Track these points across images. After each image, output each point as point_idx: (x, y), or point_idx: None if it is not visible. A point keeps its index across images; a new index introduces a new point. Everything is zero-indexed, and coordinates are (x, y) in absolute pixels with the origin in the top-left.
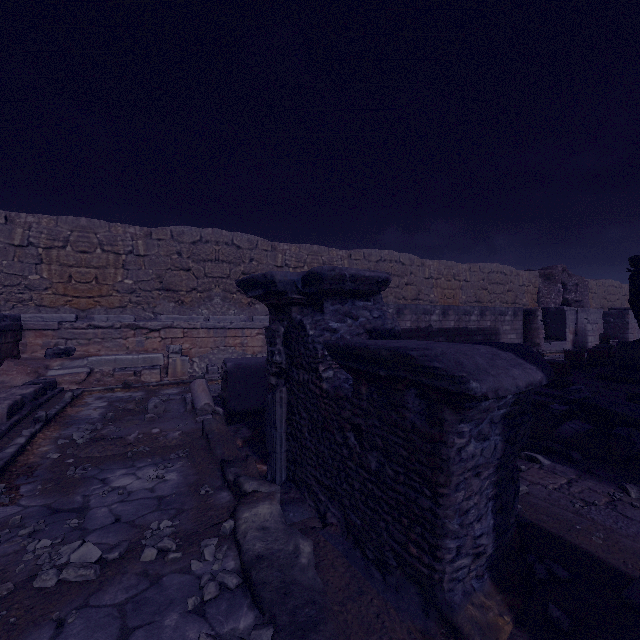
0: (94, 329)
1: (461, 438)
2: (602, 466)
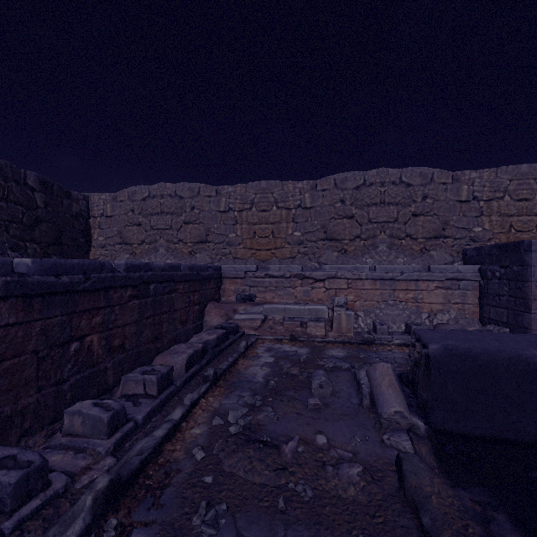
0: (269, 278)
1: None
2: None
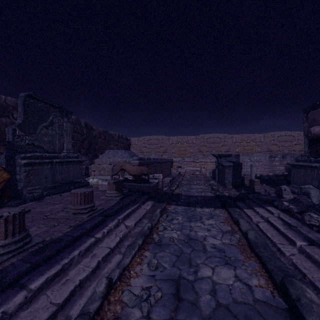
0: (185, 162)
1: (226, 170)
2: (274, 185)
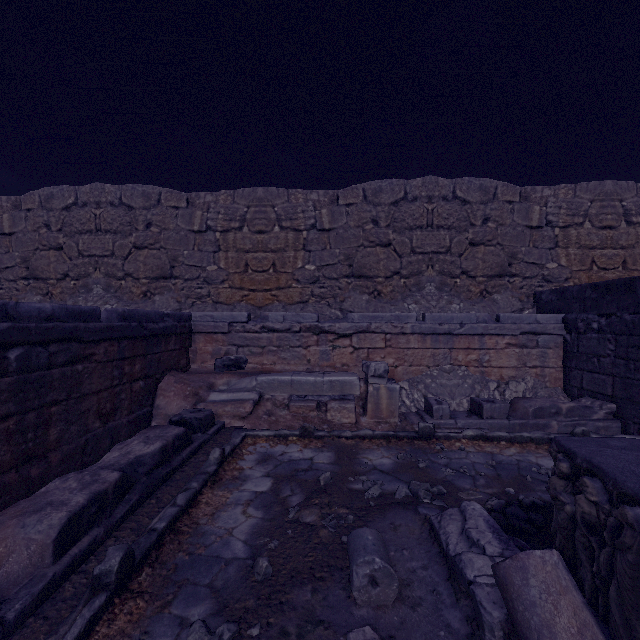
0: (268, 333)
1: None
2: None
